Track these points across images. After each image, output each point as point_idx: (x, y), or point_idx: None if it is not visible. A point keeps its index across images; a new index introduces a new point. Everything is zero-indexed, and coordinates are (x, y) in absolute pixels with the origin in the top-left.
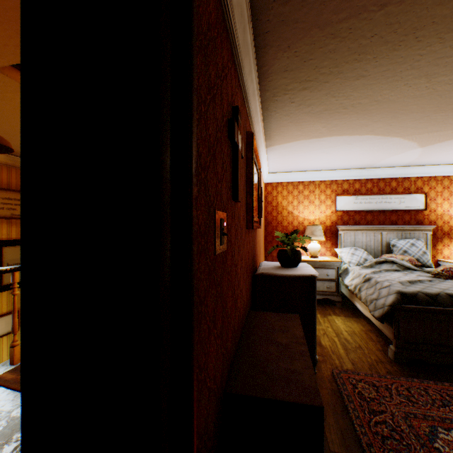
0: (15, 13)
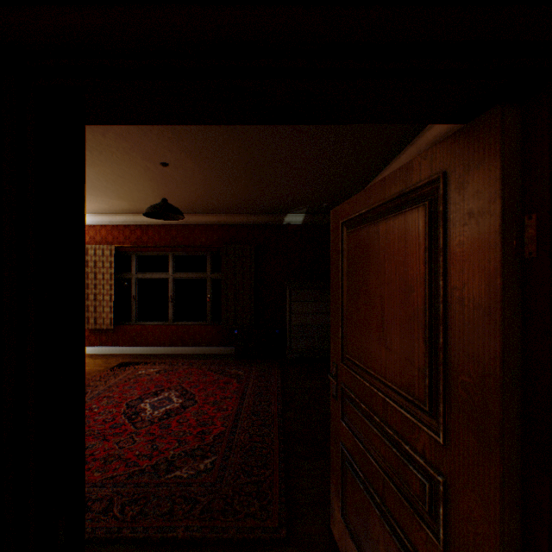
0: None
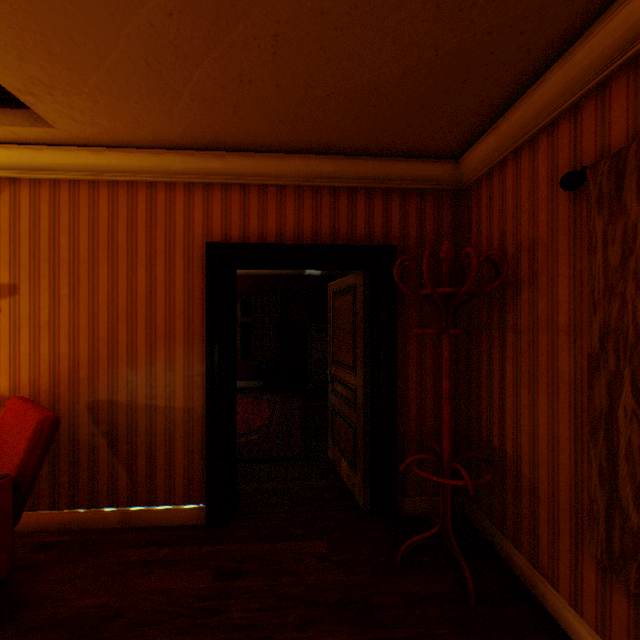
0: (15, 34)
